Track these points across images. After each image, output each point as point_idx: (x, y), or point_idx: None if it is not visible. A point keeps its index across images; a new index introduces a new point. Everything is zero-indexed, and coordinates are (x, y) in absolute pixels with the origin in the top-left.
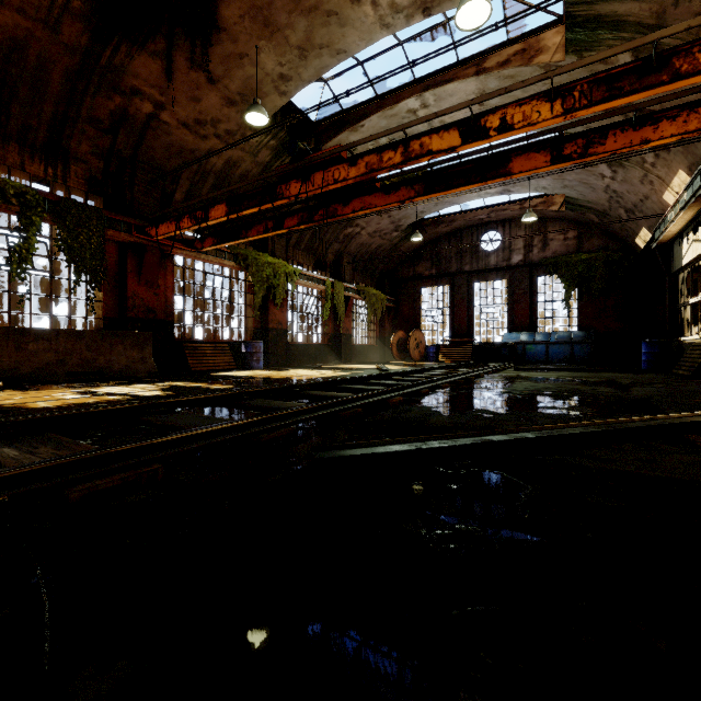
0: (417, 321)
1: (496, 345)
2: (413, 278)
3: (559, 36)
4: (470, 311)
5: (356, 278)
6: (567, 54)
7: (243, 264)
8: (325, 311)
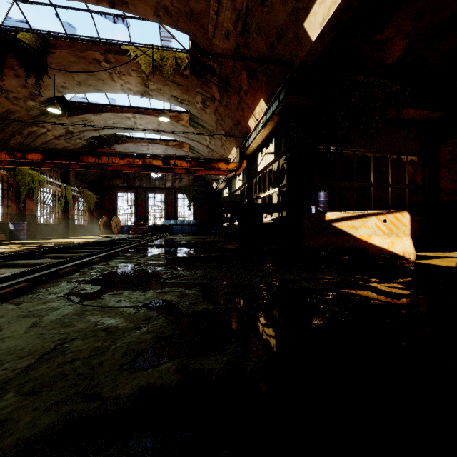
0: (115, 211)
1: (161, 226)
2: (113, 187)
3: (187, 117)
4: (146, 208)
5: (76, 183)
6: (190, 126)
7: (13, 173)
8: (61, 204)
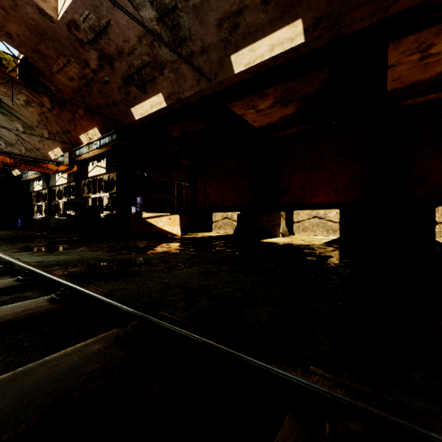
0: None
1: None
2: None
3: None
4: None
5: None
6: None
7: None
8: None
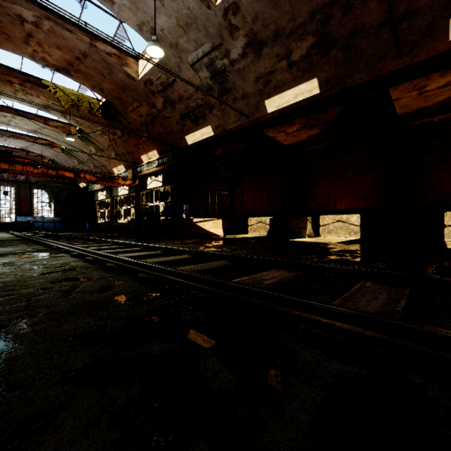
0: None
1: (23, 223)
2: None
3: (75, 130)
4: None
5: None
6: (79, 138)
7: None
8: None
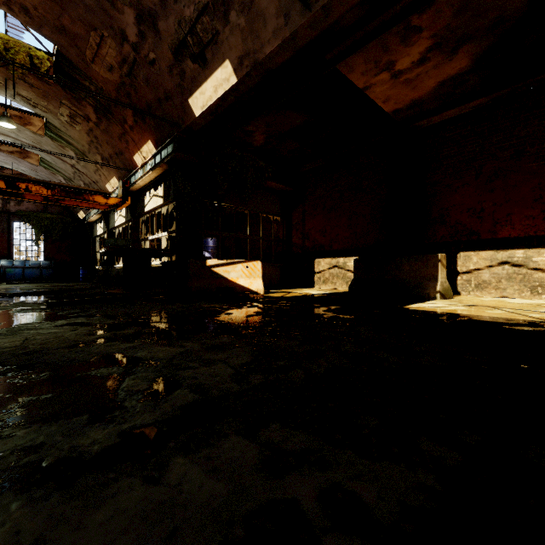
0: None
1: None
2: None
3: (41, 123)
4: None
5: None
6: (46, 136)
7: None
8: None
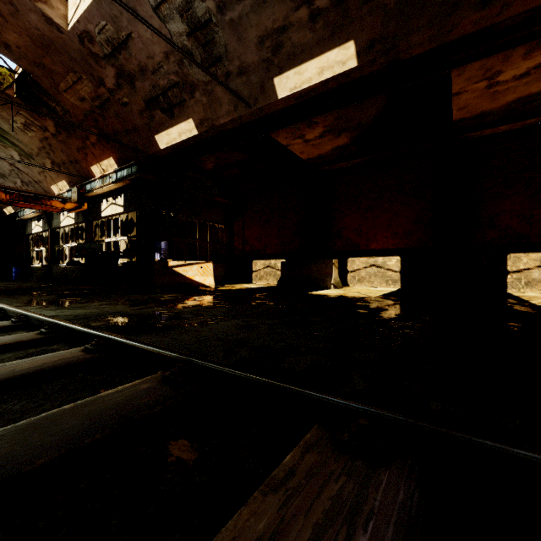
0: None
1: None
2: None
3: None
4: None
5: None
6: None
7: None
8: None
